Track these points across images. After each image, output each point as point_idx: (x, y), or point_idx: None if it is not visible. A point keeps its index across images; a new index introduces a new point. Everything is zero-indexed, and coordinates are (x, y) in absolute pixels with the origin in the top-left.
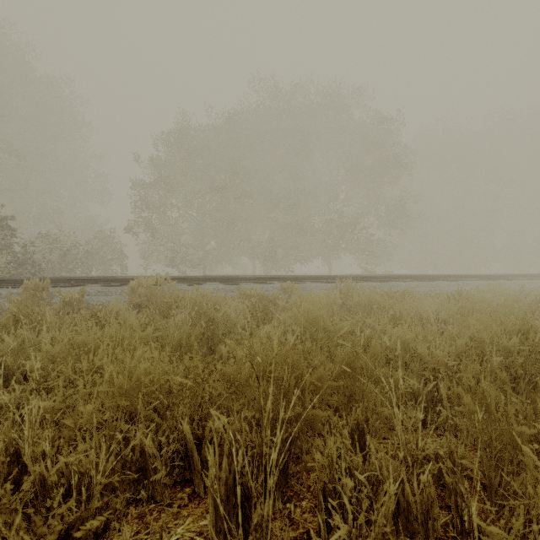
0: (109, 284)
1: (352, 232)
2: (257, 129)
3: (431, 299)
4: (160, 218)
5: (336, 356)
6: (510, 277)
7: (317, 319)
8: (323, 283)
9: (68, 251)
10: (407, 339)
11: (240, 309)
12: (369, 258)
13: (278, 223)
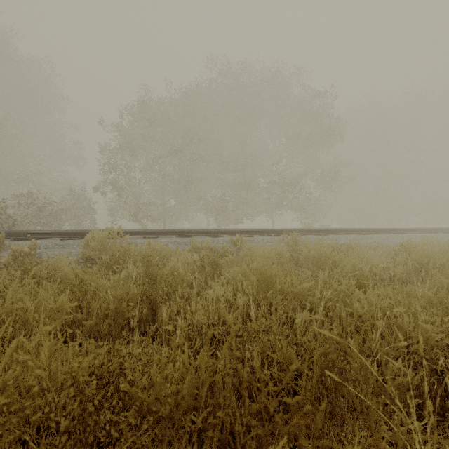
0: (68, 237)
1: (292, 191)
2: (210, 103)
3: (373, 251)
4: (125, 178)
5: (294, 324)
6: (433, 230)
7: (271, 279)
8: (269, 236)
9: (42, 208)
10: (383, 307)
11: (190, 262)
12: (307, 214)
13: (229, 183)
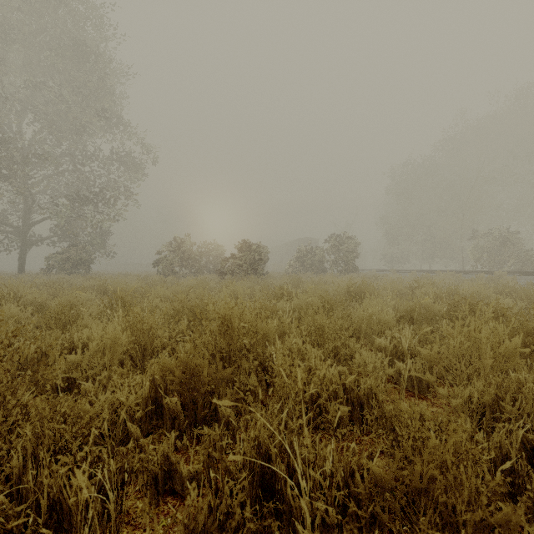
0: None
1: None
2: None
3: None
4: None
5: None
6: None
7: None
8: None
9: None
10: None
11: None
12: None
13: None
